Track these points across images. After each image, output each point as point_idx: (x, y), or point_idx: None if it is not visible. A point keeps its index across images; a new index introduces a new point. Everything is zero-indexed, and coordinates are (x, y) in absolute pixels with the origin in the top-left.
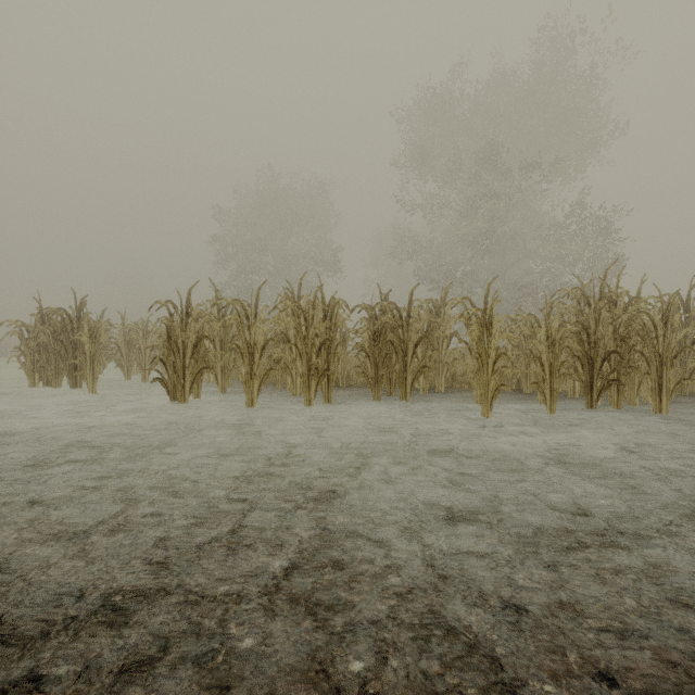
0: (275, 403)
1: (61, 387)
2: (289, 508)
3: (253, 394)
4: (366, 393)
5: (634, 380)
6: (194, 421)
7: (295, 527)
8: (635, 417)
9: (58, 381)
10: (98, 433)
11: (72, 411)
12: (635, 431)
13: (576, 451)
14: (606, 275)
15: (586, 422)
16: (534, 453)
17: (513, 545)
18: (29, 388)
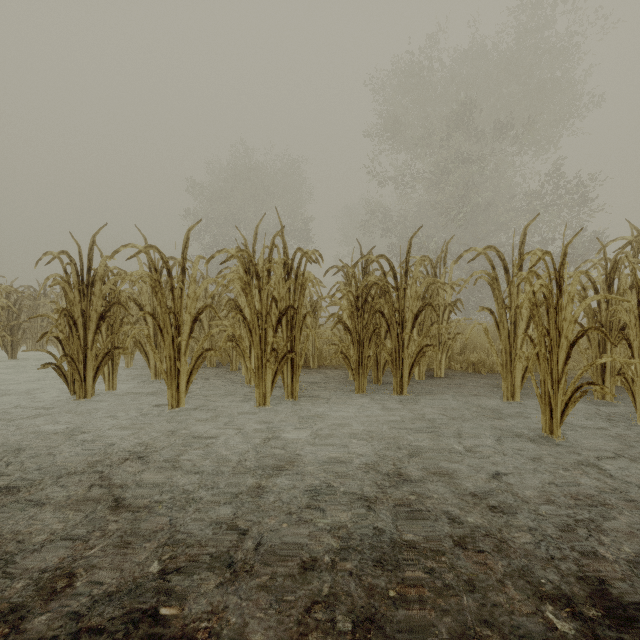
0: (217, 397)
1: None
2: None
3: (179, 388)
4: (344, 379)
5: None
6: (58, 445)
7: None
8: None
9: None
10: None
11: None
12: None
13: None
14: None
15: None
16: None
17: None
18: None
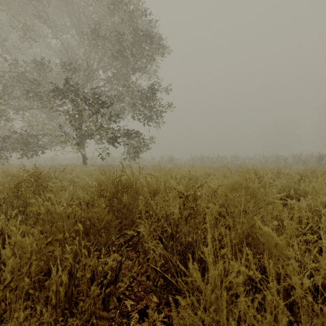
0: None
1: None
2: None
3: None
4: None
5: None
6: None
7: None
8: None
9: None
10: None
11: None
12: None
13: None
14: None
15: None
16: None
17: None
18: None
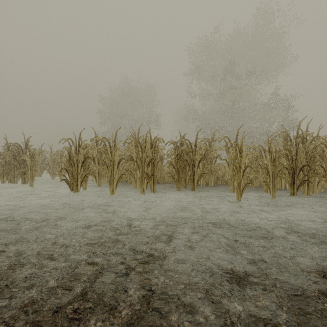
0: (125, 192)
1: (17, 183)
2: (125, 269)
3: (113, 188)
4: (173, 186)
5: (315, 180)
6: (80, 203)
7: (127, 287)
8: (319, 200)
9: (15, 180)
10: (24, 211)
11: (16, 196)
12: (324, 209)
13: (296, 222)
14: (300, 124)
15: (294, 204)
16: (273, 224)
17: (286, 307)
18: (1, 183)
